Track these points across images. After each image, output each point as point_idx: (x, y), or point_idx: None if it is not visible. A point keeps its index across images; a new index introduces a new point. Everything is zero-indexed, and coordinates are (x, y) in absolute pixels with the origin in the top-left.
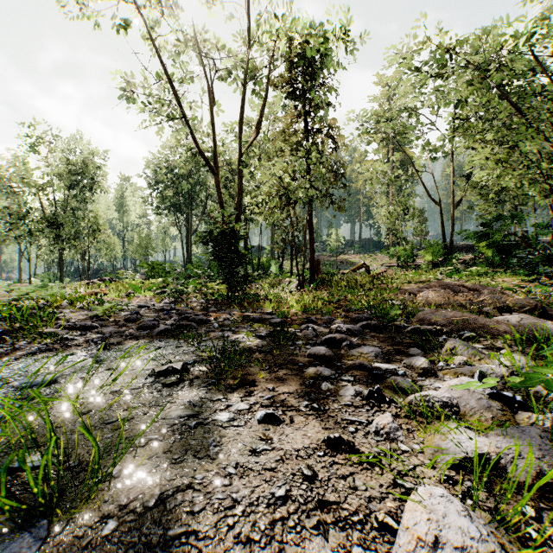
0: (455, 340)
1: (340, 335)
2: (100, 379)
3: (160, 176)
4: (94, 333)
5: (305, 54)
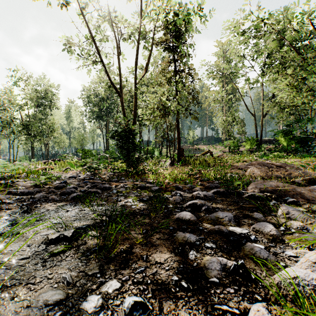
0: (287, 206)
1: (200, 201)
2: (1, 246)
3: (90, 99)
4: (28, 198)
5: (174, 23)
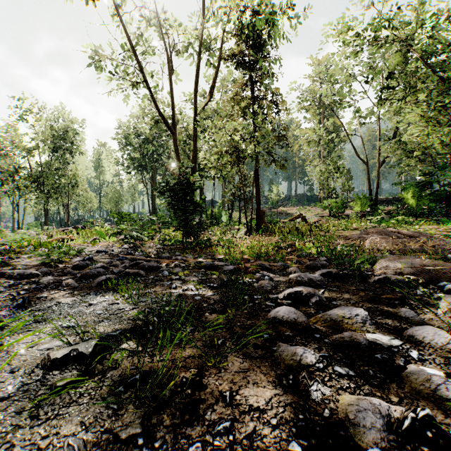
0: None
1: (306, 289)
2: None
3: (129, 141)
4: (29, 283)
5: (253, 26)
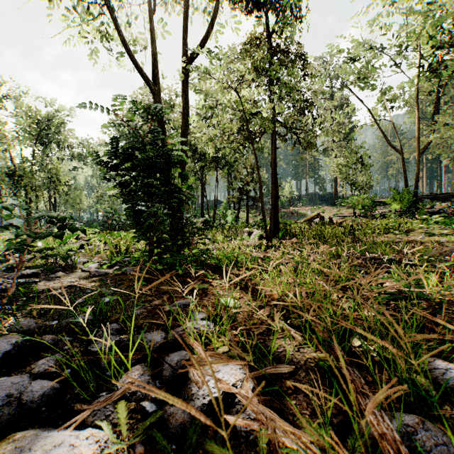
0: None
1: None
2: None
3: (123, 133)
4: None
5: None
